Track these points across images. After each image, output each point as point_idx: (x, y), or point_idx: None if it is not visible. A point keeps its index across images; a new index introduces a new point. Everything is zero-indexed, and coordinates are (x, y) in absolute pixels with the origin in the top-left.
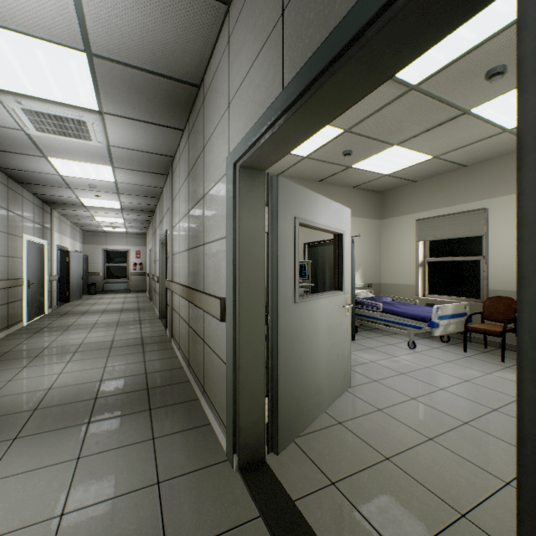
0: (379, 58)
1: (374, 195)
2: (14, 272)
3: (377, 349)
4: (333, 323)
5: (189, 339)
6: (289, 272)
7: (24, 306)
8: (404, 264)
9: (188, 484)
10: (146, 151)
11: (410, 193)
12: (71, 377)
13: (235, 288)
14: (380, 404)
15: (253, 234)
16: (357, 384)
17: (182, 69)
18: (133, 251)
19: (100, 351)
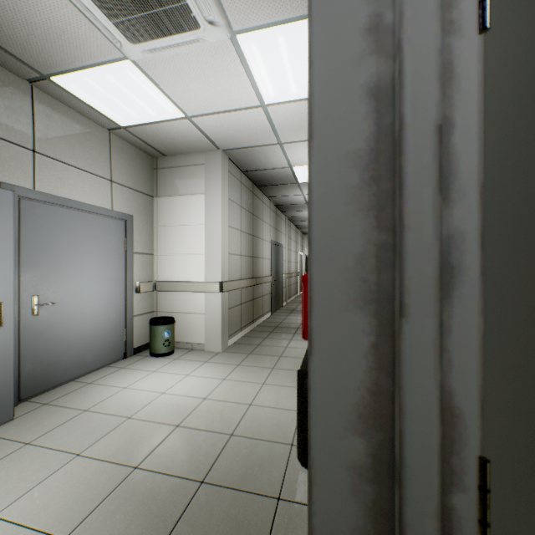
0: None
1: None
2: (297, 269)
3: None
4: None
5: None
6: None
7: (298, 285)
8: None
9: None
10: None
11: None
12: None
13: None
14: None
15: None
16: None
17: None
18: None
19: None
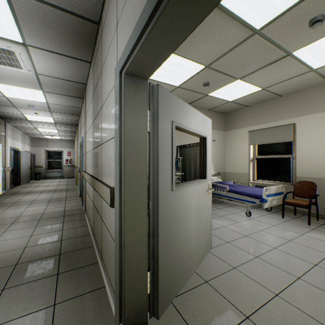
0: None
1: (221, 115)
2: None
3: (226, 217)
4: (200, 203)
5: (94, 215)
6: (167, 166)
7: None
8: (241, 160)
9: None
10: (65, 79)
11: (245, 114)
12: (2, 245)
13: (121, 180)
14: (234, 263)
15: (137, 133)
16: (215, 246)
17: (83, 6)
18: (66, 151)
19: (31, 222)
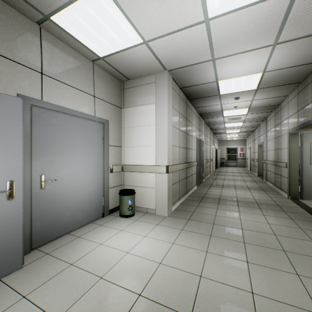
0: (310, 127)
1: None
2: (210, 157)
3: None
4: None
5: (275, 177)
6: (307, 156)
7: (211, 167)
8: None
9: (276, 198)
10: (257, 117)
11: None
12: (237, 184)
13: (289, 160)
14: None
15: (294, 147)
16: None
17: (273, 104)
18: (239, 148)
19: (241, 181)
